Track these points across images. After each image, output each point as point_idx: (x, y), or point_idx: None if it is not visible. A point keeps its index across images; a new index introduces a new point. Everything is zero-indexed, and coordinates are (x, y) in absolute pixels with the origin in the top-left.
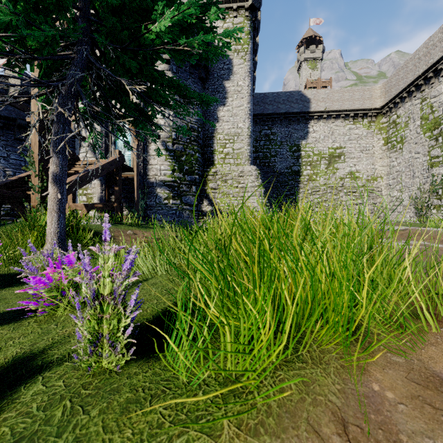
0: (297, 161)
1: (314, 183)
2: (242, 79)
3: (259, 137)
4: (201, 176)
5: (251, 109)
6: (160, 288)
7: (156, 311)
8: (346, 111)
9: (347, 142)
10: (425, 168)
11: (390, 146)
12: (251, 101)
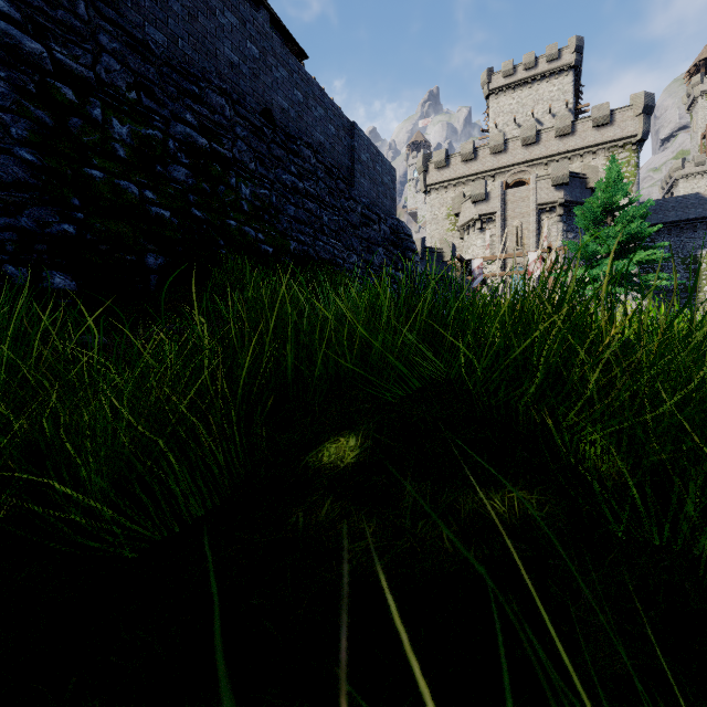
0: (694, 275)
1: None
2: None
3: None
4: None
5: None
6: None
7: None
8: None
9: None
10: None
11: None
12: None
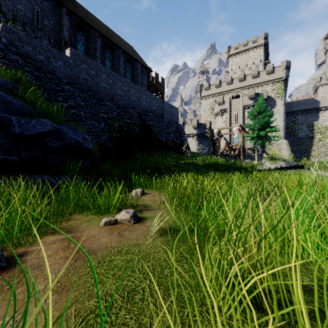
0: (312, 132)
1: (322, 142)
2: (280, 107)
3: (289, 122)
4: (262, 145)
5: (284, 117)
6: None
7: None
8: None
9: None
10: None
11: None
12: (284, 114)
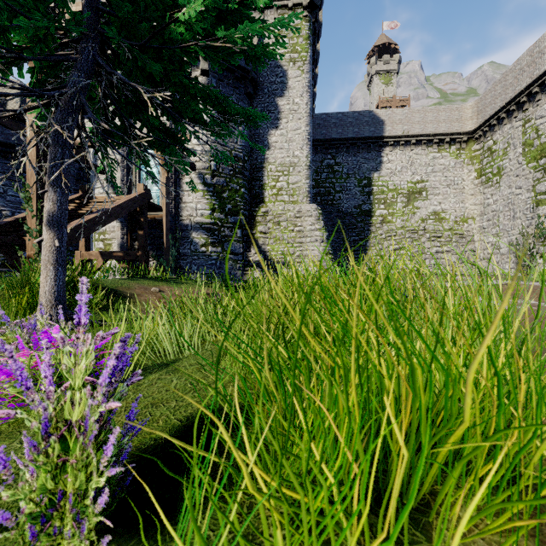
0: (368, 198)
1: (389, 225)
2: (299, 96)
3: (321, 168)
4: (248, 217)
5: (311, 132)
6: (183, 380)
7: (172, 425)
8: (429, 135)
9: (431, 174)
10: (529, 207)
11: (484, 179)
12: (311, 123)
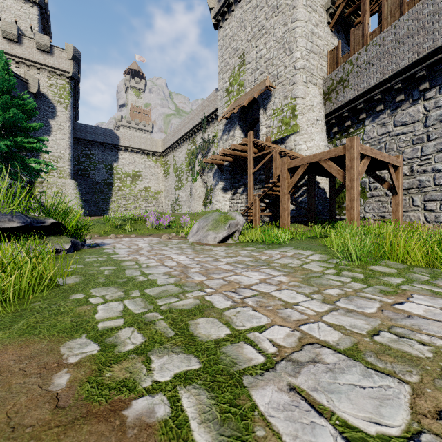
0: (111, 176)
1: (123, 192)
2: (64, 122)
3: (81, 155)
4: (29, 183)
5: (72, 142)
6: None
7: None
8: (142, 150)
9: (144, 168)
10: (174, 190)
11: (166, 175)
12: (72, 137)
